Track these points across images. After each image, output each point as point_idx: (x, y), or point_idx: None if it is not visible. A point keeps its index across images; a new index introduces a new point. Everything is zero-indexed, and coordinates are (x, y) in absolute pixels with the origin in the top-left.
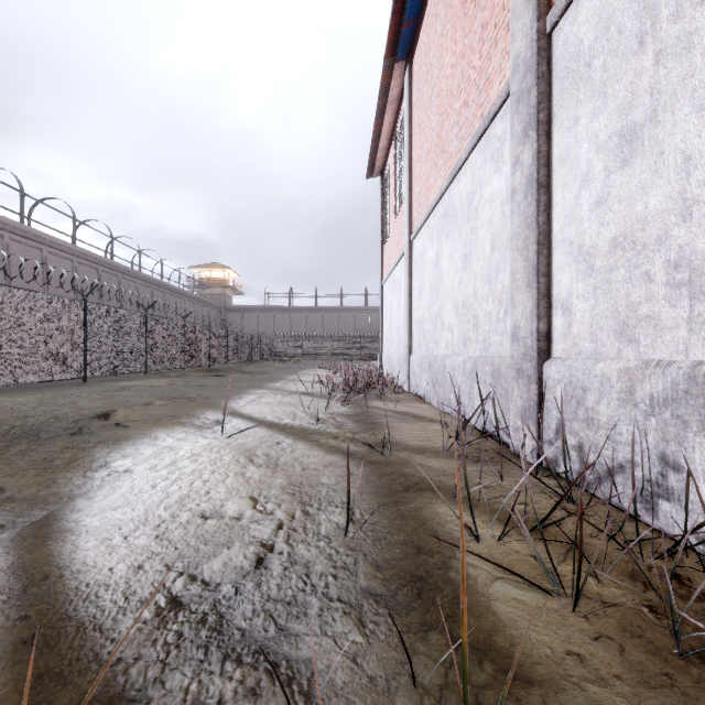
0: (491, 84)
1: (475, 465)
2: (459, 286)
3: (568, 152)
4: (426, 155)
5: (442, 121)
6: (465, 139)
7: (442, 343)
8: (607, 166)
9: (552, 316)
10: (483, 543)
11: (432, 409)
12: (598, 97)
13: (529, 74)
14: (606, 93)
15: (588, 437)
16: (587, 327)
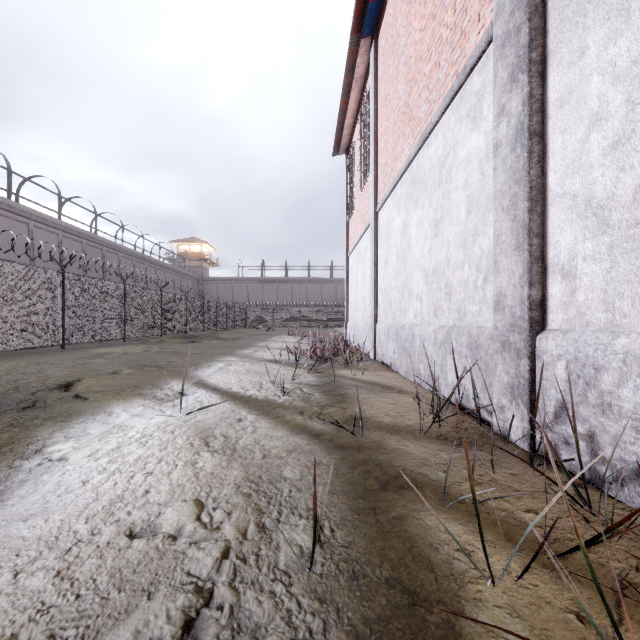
0: (467, 37)
1: (458, 450)
2: (429, 254)
3: (571, 91)
4: (393, 126)
5: (410, 89)
6: (436, 101)
7: (410, 312)
8: (630, 98)
9: (547, 282)
10: (497, 585)
11: (400, 378)
12: (616, 16)
13: (518, 11)
14: (629, 8)
15: (604, 426)
16: (599, 294)
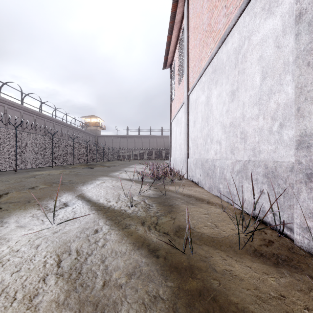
0: None
1: (280, 273)
2: (227, 113)
3: None
4: (199, 42)
5: (211, 14)
6: (232, 12)
7: (211, 151)
8: None
9: None
10: None
11: (205, 192)
12: None
13: None
14: None
15: None
16: None
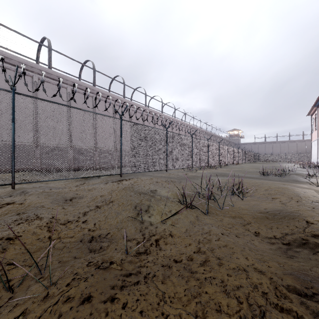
0: None
1: None
2: None
3: None
4: None
5: None
6: None
7: None
8: None
9: None
10: None
11: None
12: None
13: None
14: None
15: None
16: None
